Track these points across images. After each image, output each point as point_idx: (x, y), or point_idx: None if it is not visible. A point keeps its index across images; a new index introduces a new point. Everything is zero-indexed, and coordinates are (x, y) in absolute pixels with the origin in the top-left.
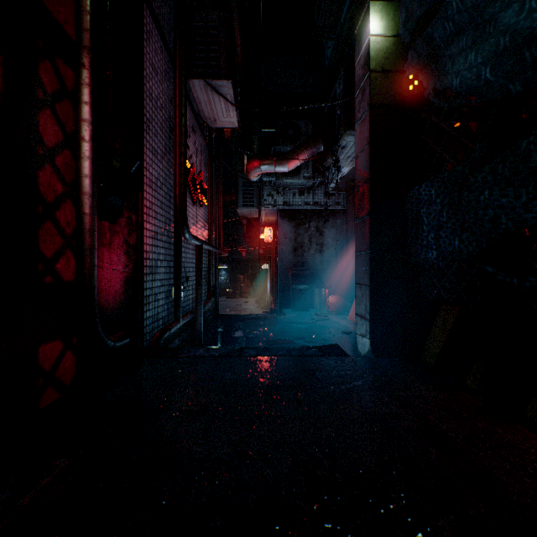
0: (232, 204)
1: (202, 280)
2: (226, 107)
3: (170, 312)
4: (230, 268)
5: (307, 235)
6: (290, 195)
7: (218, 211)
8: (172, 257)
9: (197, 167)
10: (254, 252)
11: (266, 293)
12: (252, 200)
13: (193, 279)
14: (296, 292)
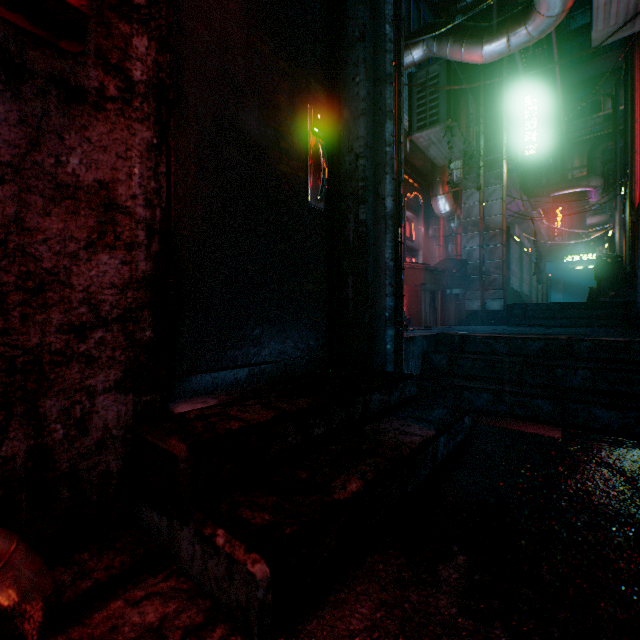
0: None
1: (637, 252)
2: (609, 7)
3: None
4: None
5: None
6: None
7: None
8: None
9: None
10: None
11: None
12: None
13: None
14: None
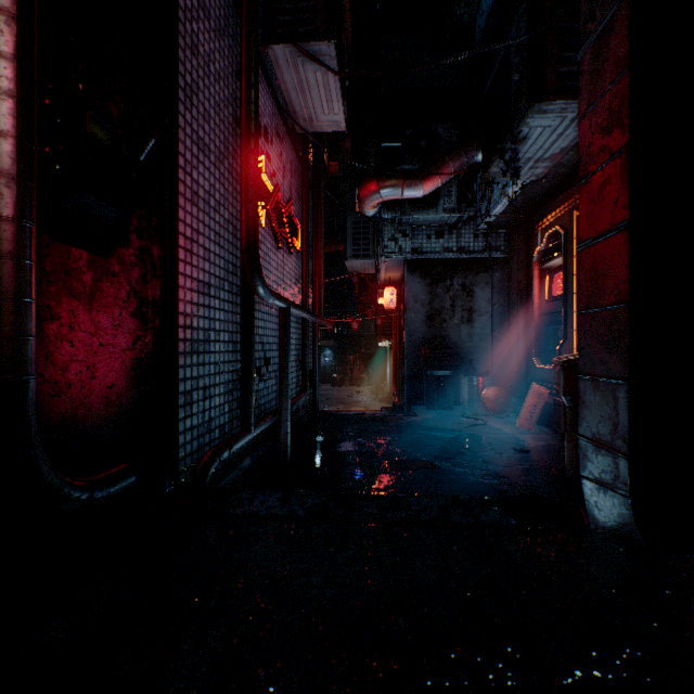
0: (339, 261)
1: (289, 364)
2: (326, 95)
3: (236, 415)
4: (337, 346)
5: (448, 296)
6: (423, 238)
7: (317, 263)
8: (239, 326)
9: (285, 193)
10: (369, 325)
11: (385, 380)
12: (366, 247)
13: (277, 362)
14: (432, 381)
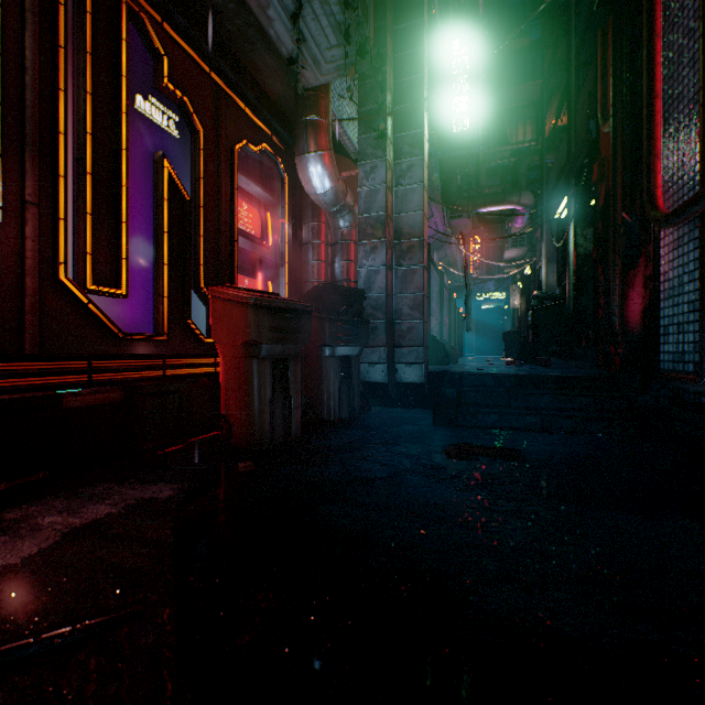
0: None
1: None
2: None
3: None
4: None
5: None
6: None
7: None
8: None
9: None
10: None
11: None
12: None
13: None
14: None
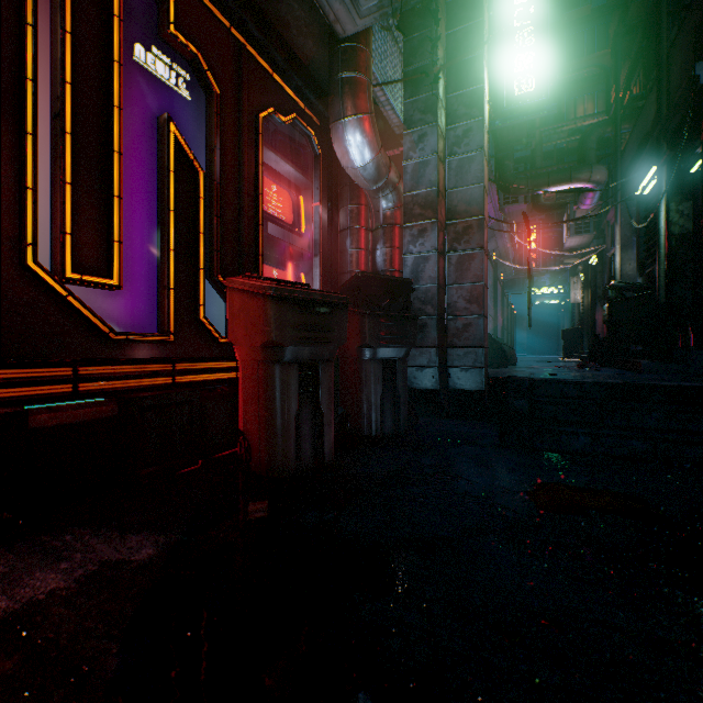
0: None
1: None
2: None
3: None
4: None
5: None
6: None
7: None
8: None
9: None
10: None
11: None
12: None
13: None
14: None
